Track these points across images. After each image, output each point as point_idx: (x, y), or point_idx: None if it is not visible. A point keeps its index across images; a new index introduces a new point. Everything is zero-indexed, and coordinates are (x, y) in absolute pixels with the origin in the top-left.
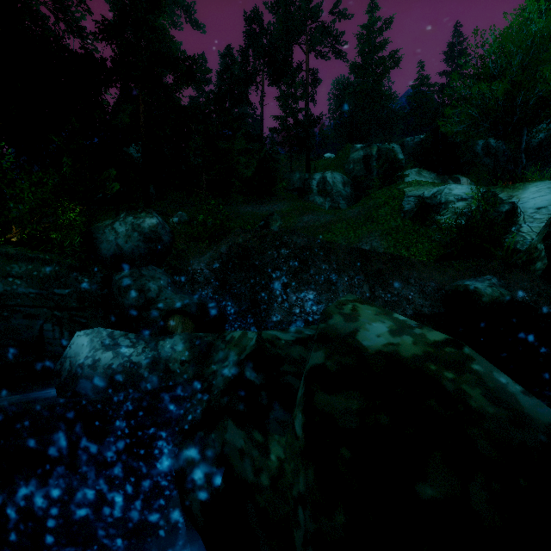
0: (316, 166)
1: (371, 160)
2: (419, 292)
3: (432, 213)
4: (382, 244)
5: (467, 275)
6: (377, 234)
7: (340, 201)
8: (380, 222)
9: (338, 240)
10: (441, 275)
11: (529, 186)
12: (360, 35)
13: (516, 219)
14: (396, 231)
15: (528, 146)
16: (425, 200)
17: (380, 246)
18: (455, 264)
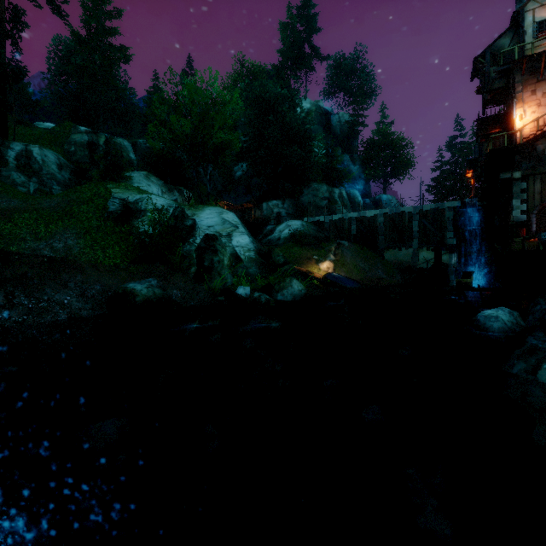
0: (21, 133)
1: (98, 149)
2: (79, 295)
3: (134, 218)
4: (79, 243)
5: (137, 278)
6: (75, 232)
7: (54, 185)
8: (80, 219)
9: (21, 233)
10: (112, 278)
11: (206, 209)
12: (85, 5)
13: (195, 232)
14: (97, 230)
15: (233, 178)
16: (129, 204)
17: (77, 245)
18: (132, 268)
